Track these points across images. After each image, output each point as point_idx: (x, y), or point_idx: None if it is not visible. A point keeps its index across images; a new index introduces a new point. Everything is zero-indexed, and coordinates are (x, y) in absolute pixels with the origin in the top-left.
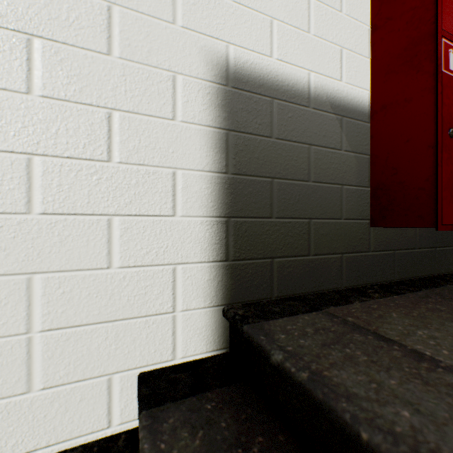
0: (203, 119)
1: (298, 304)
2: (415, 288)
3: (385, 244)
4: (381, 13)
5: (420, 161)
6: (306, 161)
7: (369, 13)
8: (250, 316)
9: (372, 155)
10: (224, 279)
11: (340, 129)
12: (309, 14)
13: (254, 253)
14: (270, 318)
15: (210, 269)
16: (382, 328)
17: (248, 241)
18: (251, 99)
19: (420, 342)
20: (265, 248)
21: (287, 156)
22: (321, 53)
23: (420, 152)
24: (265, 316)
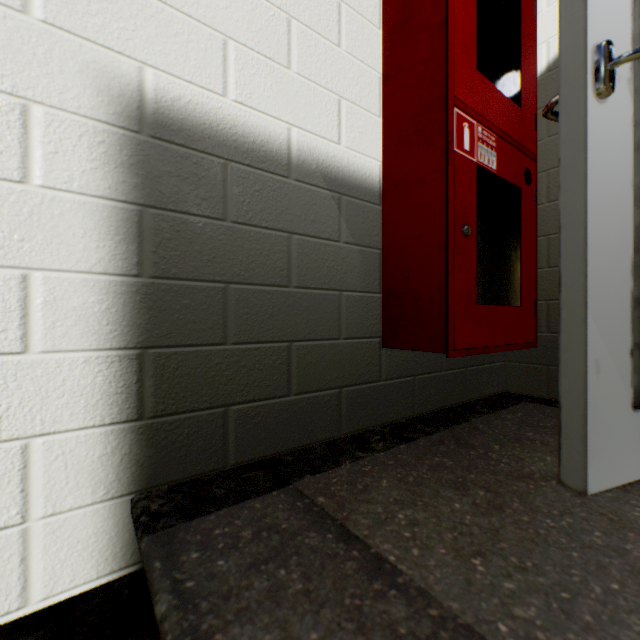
0: (91, 186)
1: (261, 475)
2: (434, 428)
3: (402, 369)
4: (393, 58)
5: (432, 265)
6: (285, 256)
7: (380, 56)
8: (167, 512)
9: (384, 249)
10: (134, 451)
11: (337, 212)
12: (290, 41)
13: (194, 401)
14: (197, 515)
15: (106, 437)
16: (355, 514)
17: (183, 384)
18: (188, 158)
19: (392, 535)
20: (213, 391)
21: (252, 249)
22: (309, 101)
23: (432, 253)
24: (193, 511)
